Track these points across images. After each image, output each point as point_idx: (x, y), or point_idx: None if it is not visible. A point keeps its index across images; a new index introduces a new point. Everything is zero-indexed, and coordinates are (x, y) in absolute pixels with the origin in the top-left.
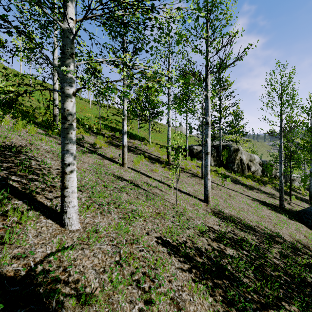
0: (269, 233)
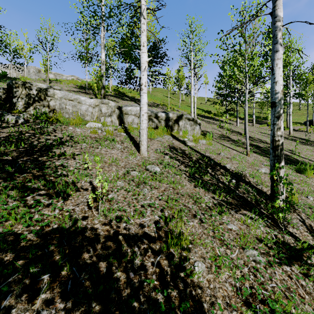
0: None
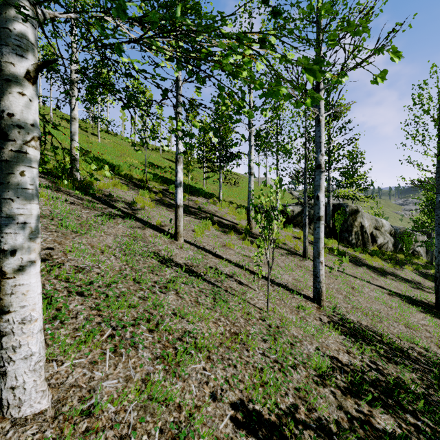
0: (436, 362)
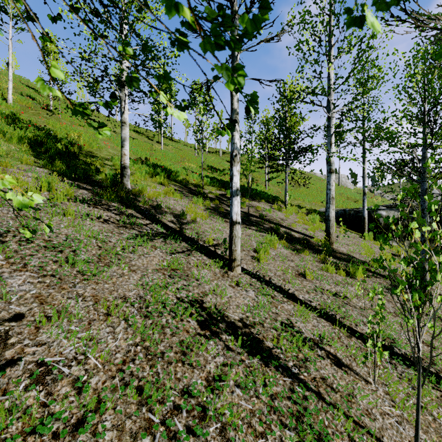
0: None
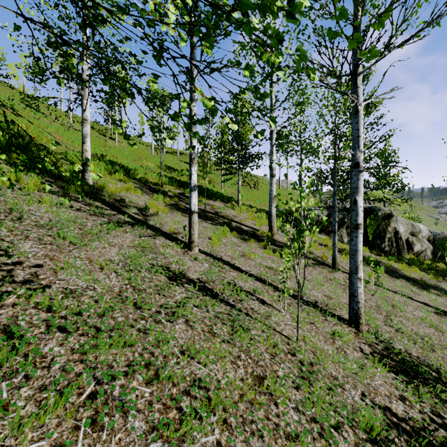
0: None
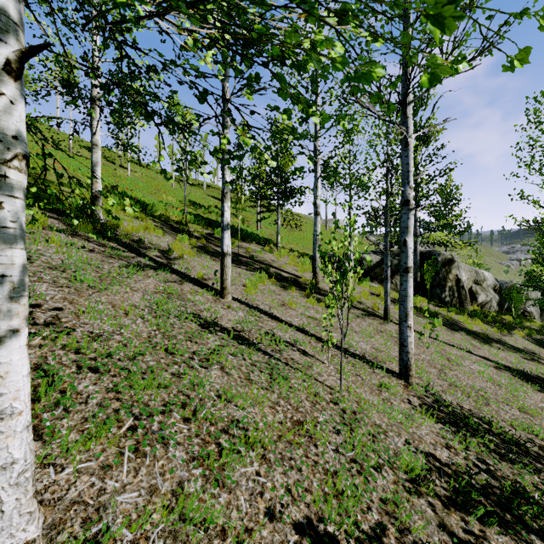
0: None
